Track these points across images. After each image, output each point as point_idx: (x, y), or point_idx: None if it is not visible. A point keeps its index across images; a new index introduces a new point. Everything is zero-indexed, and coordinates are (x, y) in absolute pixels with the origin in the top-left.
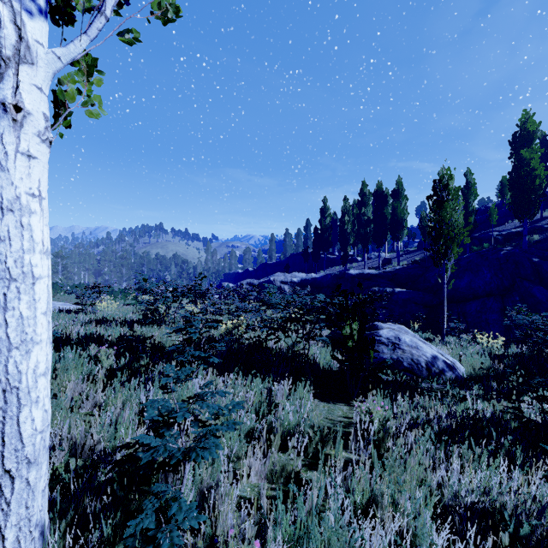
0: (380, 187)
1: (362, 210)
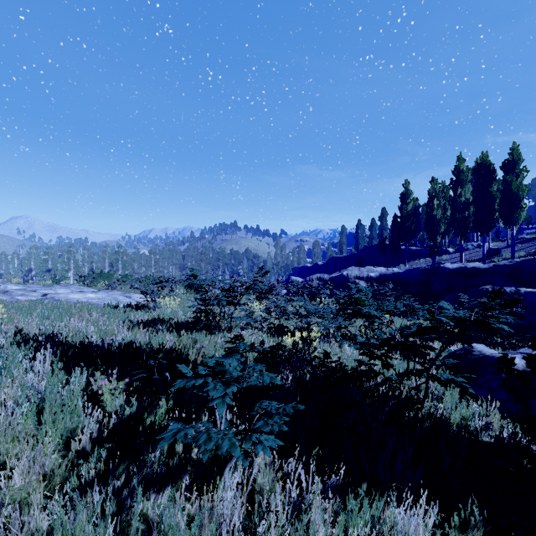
0: (485, 160)
1: (458, 190)
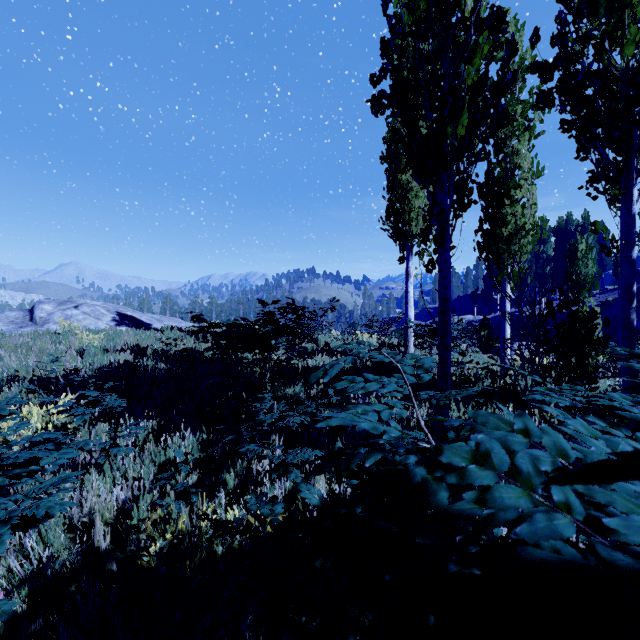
0: (561, 224)
1: (541, 248)
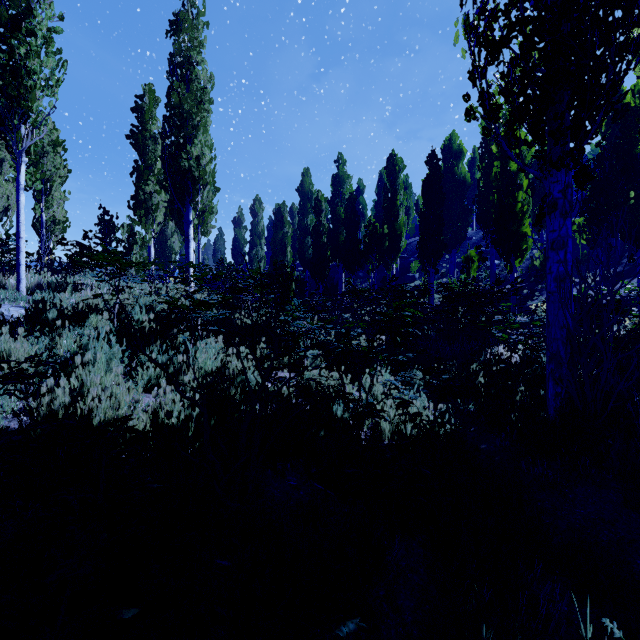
0: None
1: None
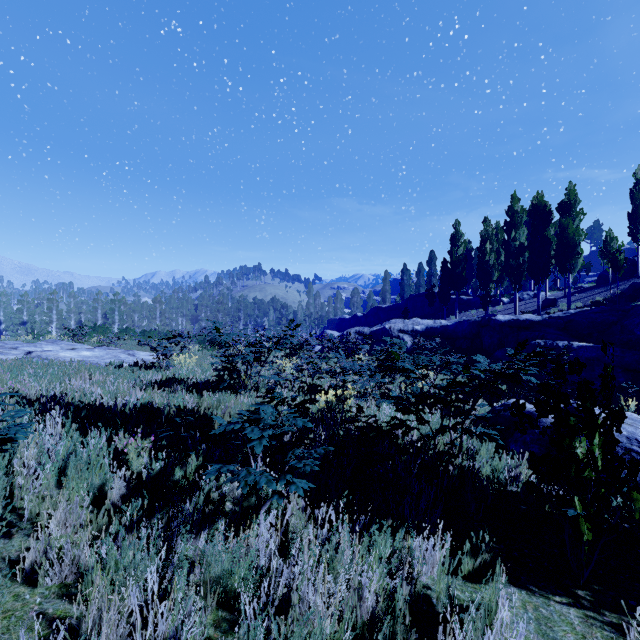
0: (540, 200)
1: (512, 233)
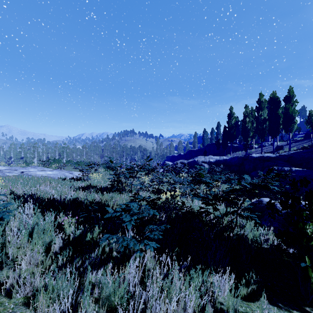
0: (274, 96)
1: (259, 112)
